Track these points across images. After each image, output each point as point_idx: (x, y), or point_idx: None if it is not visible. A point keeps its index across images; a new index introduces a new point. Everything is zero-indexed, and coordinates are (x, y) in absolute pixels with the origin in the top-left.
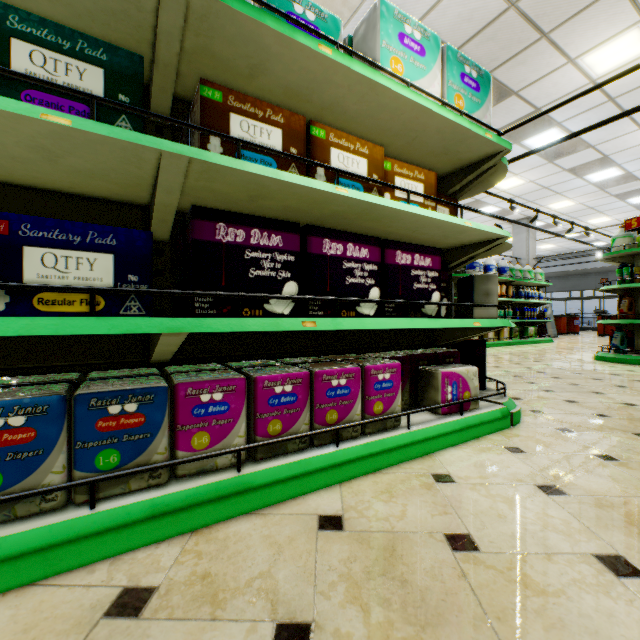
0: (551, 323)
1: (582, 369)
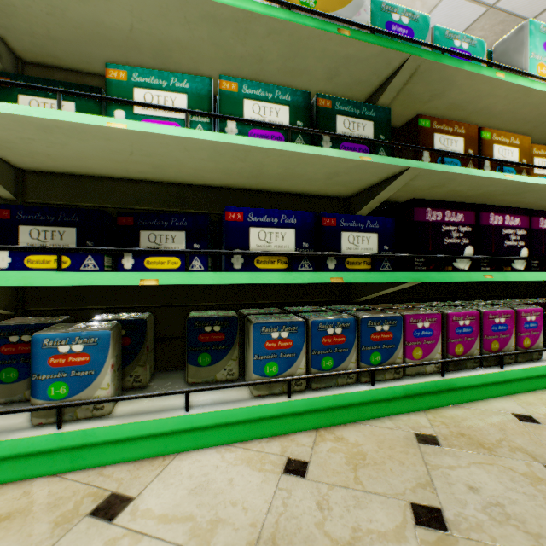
0: None
1: None
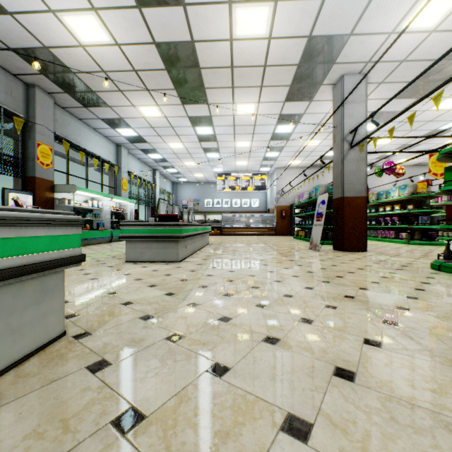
0: None
1: None
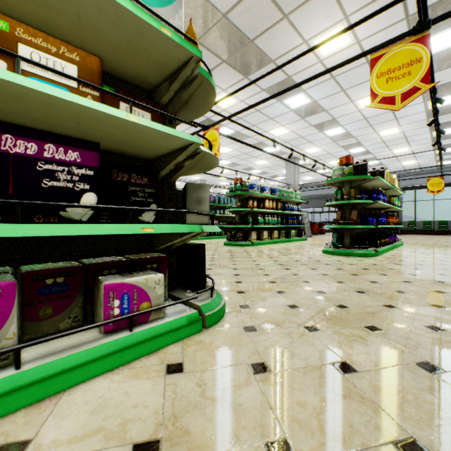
0: (308, 227)
1: (310, 260)
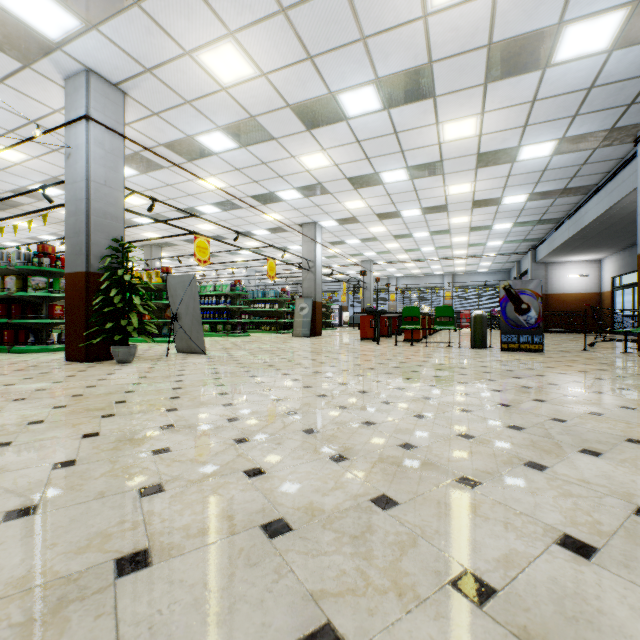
0: (304, 323)
1: None
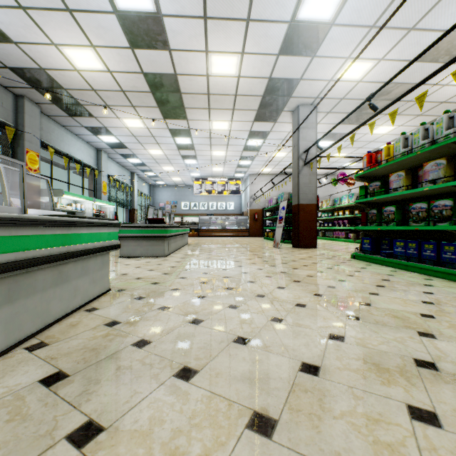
0: None
1: None
